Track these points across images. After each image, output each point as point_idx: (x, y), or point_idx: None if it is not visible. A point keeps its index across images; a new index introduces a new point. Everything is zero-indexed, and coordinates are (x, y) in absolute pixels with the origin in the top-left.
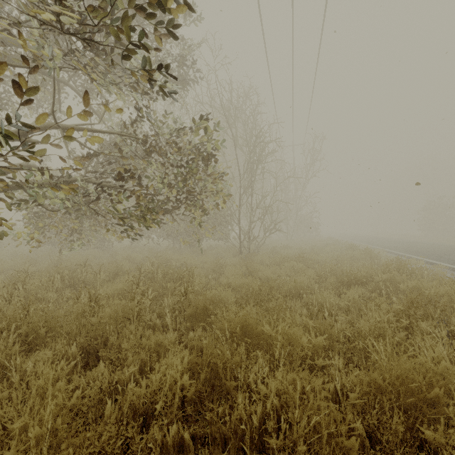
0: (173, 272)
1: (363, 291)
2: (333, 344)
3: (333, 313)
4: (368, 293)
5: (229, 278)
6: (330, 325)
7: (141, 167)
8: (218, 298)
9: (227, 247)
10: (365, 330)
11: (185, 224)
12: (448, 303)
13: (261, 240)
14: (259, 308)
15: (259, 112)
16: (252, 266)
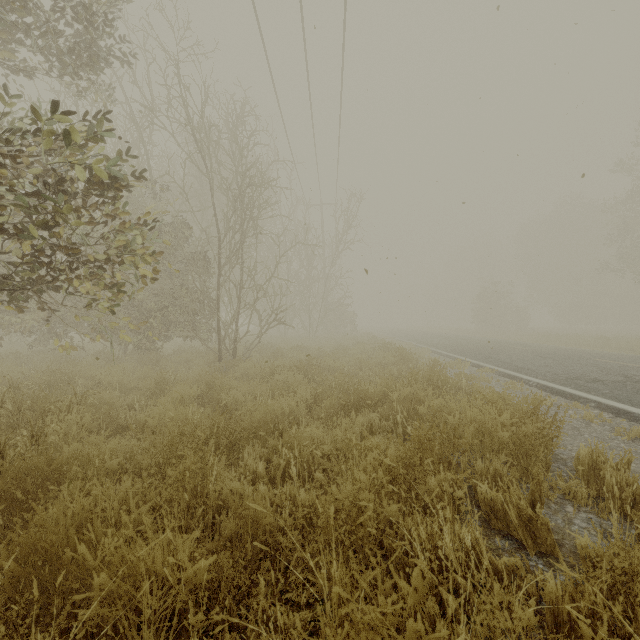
0: (26, 406)
1: (372, 419)
2: (280, 540)
3: (305, 467)
4: (348, 435)
5: (154, 409)
6: (291, 495)
7: (4, 203)
8: (84, 461)
9: (208, 349)
10: (328, 512)
11: (126, 313)
12: (476, 434)
13: (255, 339)
14: (145, 479)
15: (257, 142)
16: (216, 384)
